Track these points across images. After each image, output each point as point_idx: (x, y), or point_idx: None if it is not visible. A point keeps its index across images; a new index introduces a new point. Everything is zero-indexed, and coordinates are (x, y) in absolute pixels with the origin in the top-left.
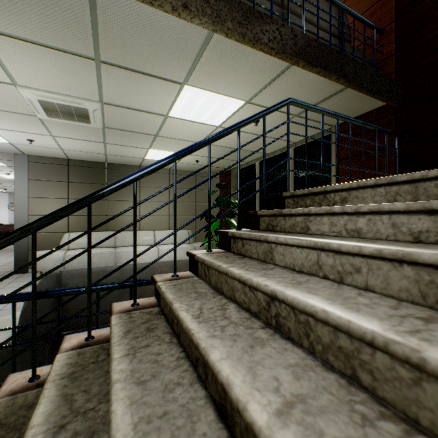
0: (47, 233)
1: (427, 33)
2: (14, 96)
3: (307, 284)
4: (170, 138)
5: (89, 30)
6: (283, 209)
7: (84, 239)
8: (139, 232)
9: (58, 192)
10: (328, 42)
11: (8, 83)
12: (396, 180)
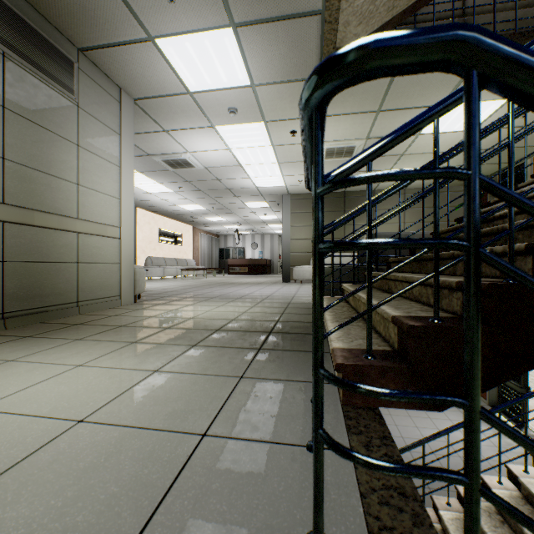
0: (301, 253)
1: None
2: None
3: None
4: (415, 154)
5: (381, 96)
6: None
7: (328, 258)
8: None
9: (308, 221)
10: None
11: None
12: None
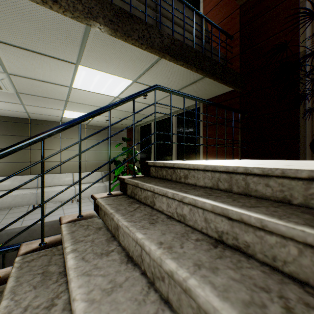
0: None
1: (259, 42)
2: None
3: (118, 292)
4: (79, 103)
5: None
6: (139, 183)
7: (9, 182)
8: (59, 174)
9: None
10: (192, 41)
11: None
12: (217, 169)
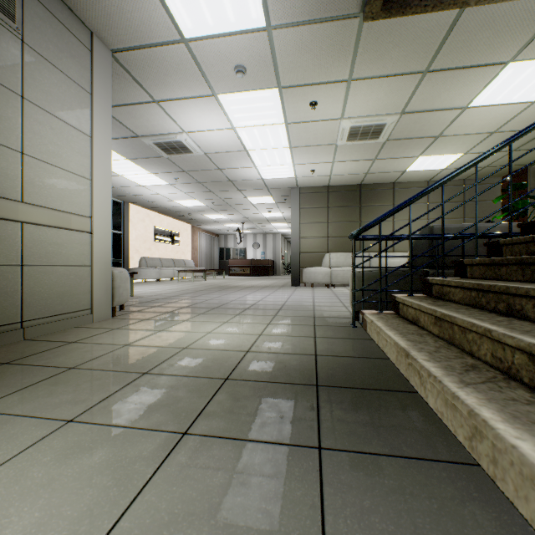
0: (312, 253)
1: None
2: (331, 130)
3: None
4: (453, 136)
5: (435, 47)
6: None
7: (342, 258)
8: (393, 253)
9: (320, 217)
10: None
11: (336, 119)
12: None
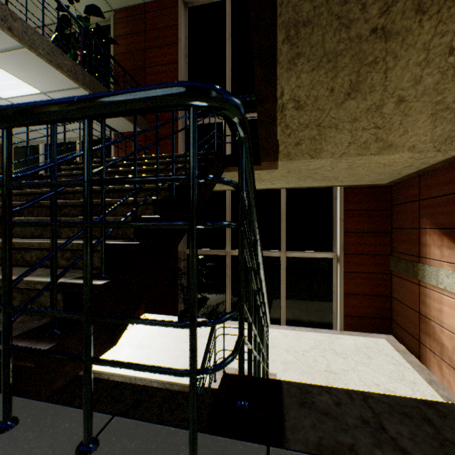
0: None
1: None
2: None
3: None
4: None
5: None
6: None
7: None
8: None
9: None
10: None
11: None
12: (125, 376)
